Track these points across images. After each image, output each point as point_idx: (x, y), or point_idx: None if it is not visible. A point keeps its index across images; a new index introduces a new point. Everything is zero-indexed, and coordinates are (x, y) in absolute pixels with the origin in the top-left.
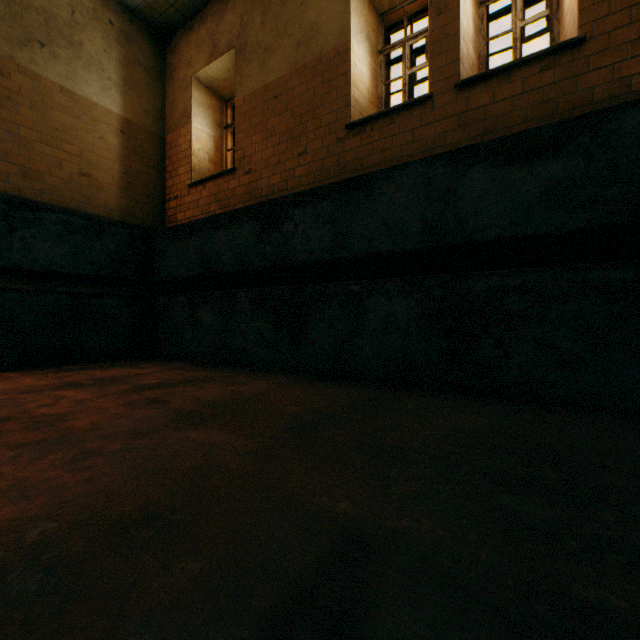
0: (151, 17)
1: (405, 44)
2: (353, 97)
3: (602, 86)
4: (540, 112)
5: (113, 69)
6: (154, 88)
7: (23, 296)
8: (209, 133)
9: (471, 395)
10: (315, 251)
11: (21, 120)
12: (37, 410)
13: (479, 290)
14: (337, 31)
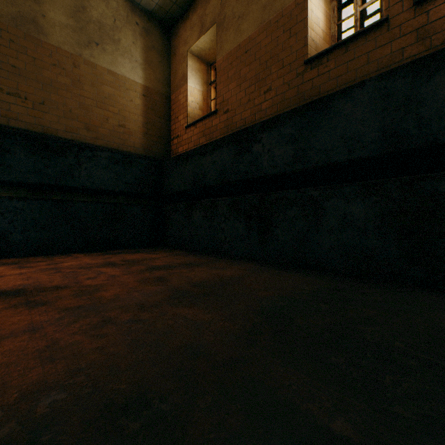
0: (161, 15)
1: None
2: (310, 38)
3: None
4: None
5: (138, 54)
6: (163, 64)
7: (86, 205)
8: (199, 89)
9: (437, 291)
10: (278, 165)
11: (85, 94)
12: (85, 281)
13: None
14: None
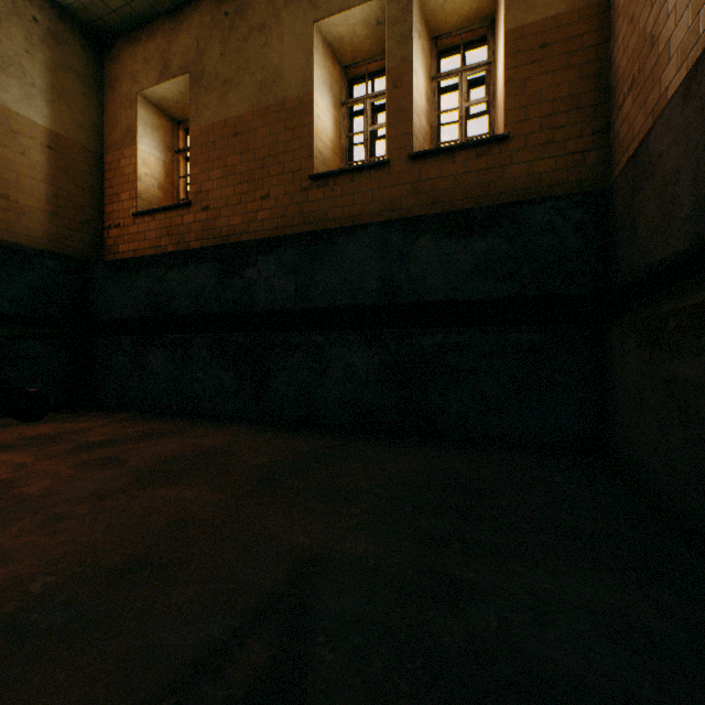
0: (87, 19)
1: (367, 101)
2: (317, 148)
3: (521, 178)
4: (477, 192)
5: (38, 74)
6: (90, 99)
7: None
8: (158, 157)
9: (420, 438)
10: (279, 300)
11: None
12: None
13: (427, 345)
14: (301, 81)
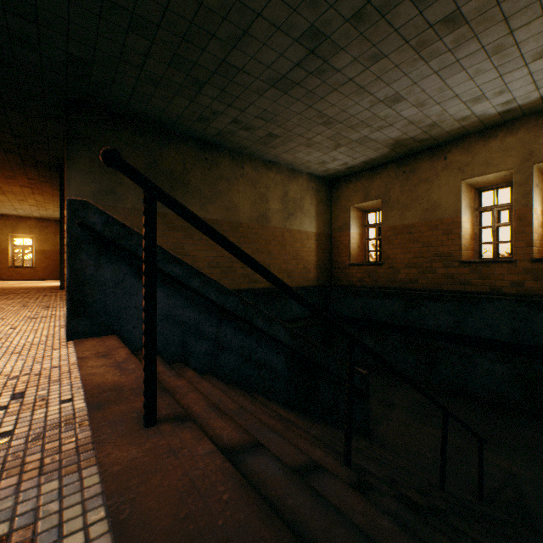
0: (328, 177)
1: (493, 209)
2: (462, 245)
3: None
4: None
5: (313, 210)
6: (327, 210)
7: None
8: (357, 232)
9: (540, 420)
10: (441, 326)
11: (287, 252)
12: None
13: None
14: (452, 210)
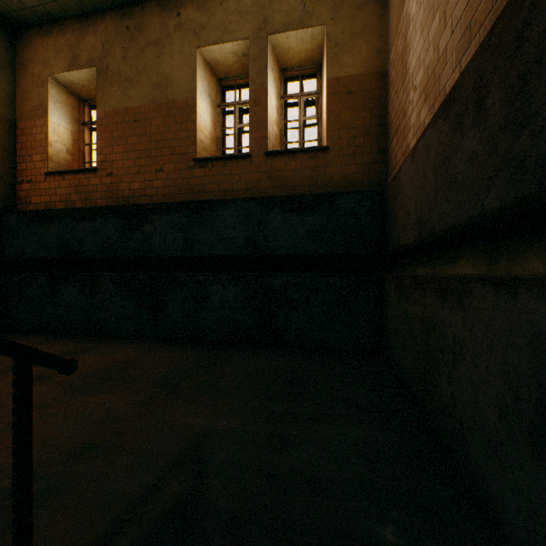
0: (2, 9)
1: (236, 106)
2: (199, 139)
3: (337, 176)
4: (309, 182)
5: None
6: (4, 75)
7: None
8: (67, 127)
9: (272, 347)
10: (171, 249)
11: None
12: None
13: (277, 284)
14: (187, 88)
